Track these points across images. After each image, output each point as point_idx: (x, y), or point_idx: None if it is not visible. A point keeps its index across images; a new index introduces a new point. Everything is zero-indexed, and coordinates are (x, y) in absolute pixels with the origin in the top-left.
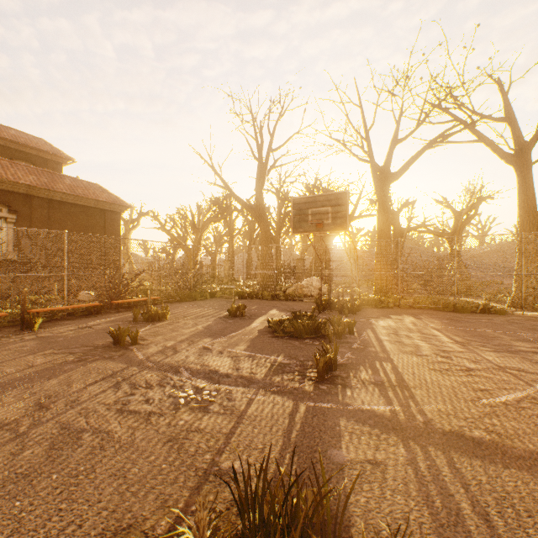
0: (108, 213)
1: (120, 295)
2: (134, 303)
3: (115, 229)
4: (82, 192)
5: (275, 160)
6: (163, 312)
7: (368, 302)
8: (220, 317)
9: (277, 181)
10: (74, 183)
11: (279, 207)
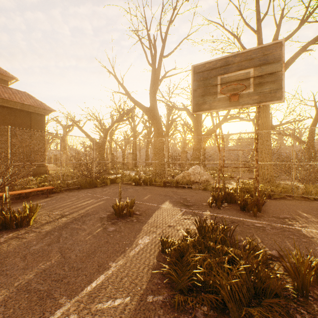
0: (33, 114)
1: (4, 187)
2: (27, 193)
3: (40, 128)
4: (8, 96)
5: (165, 72)
6: (23, 216)
7: (260, 192)
8: (103, 217)
9: (167, 93)
10: (2, 89)
11: (168, 115)
